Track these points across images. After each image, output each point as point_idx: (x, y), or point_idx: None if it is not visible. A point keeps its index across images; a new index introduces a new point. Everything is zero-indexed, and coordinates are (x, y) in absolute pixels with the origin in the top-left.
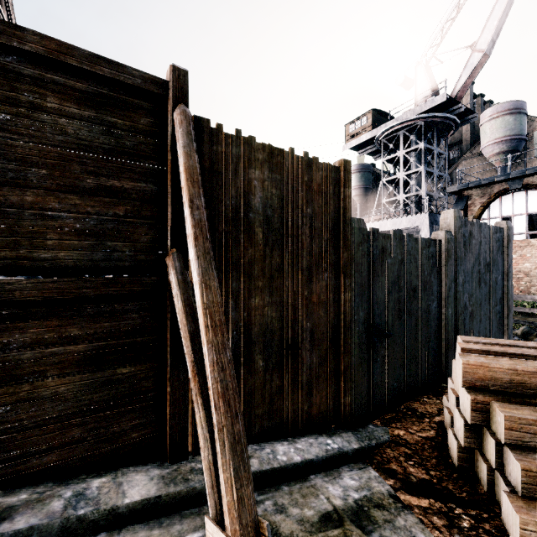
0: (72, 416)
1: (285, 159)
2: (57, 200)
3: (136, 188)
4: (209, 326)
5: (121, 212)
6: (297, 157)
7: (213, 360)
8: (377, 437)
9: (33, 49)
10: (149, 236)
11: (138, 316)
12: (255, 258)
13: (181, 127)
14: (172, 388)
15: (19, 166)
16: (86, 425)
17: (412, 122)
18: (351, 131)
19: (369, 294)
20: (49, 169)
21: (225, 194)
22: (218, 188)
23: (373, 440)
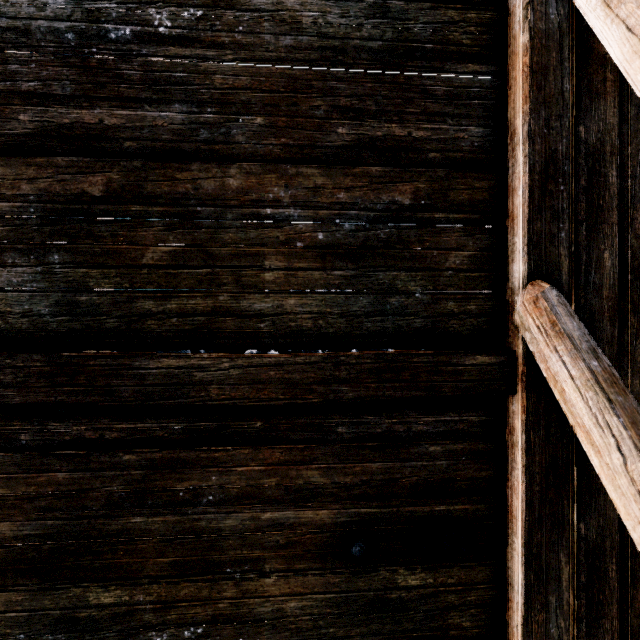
0: None
1: None
2: (282, 180)
3: (436, 136)
4: None
5: (404, 198)
6: None
7: None
8: None
9: None
10: (465, 252)
11: (440, 451)
12: None
13: None
14: None
15: (217, 115)
16: None
17: None
18: None
19: None
20: (268, 115)
21: None
22: (632, 113)
23: None
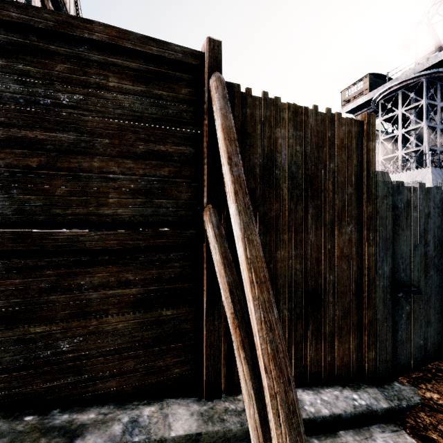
0: (128, 349)
1: (309, 116)
2: (116, 164)
3: (177, 151)
4: (254, 282)
5: (165, 173)
6: (320, 114)
7: (260, 318)
8: (406, 398)
9: (99, 37)
10: (188, 193)
11: (179, 265)
12: (280, 213)
13: (217, 91)
14: (208, 332)
15: (89, 137)
16: (138, 358)
17: (412, 80)
18: (347, 96)
19: (393, 248)
20: (111, 139)
21: (253, 153)
22: (247, 148)
23: (403, 401)
